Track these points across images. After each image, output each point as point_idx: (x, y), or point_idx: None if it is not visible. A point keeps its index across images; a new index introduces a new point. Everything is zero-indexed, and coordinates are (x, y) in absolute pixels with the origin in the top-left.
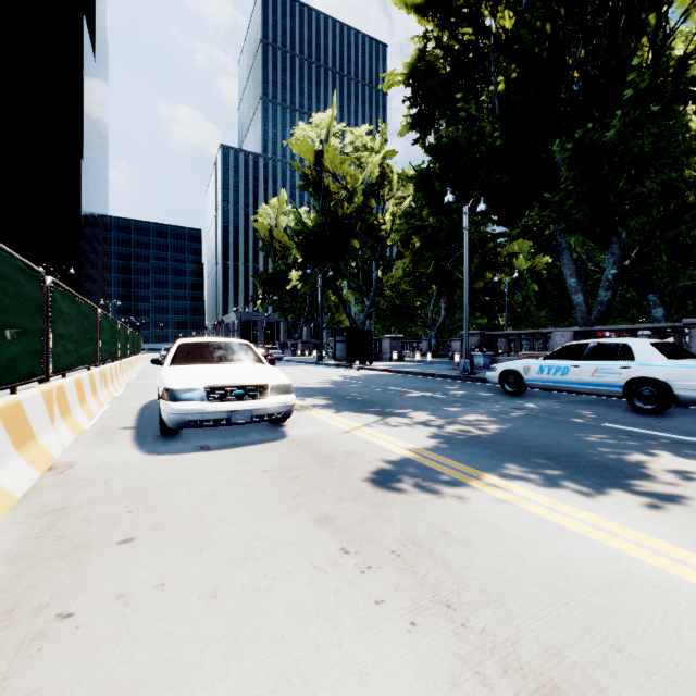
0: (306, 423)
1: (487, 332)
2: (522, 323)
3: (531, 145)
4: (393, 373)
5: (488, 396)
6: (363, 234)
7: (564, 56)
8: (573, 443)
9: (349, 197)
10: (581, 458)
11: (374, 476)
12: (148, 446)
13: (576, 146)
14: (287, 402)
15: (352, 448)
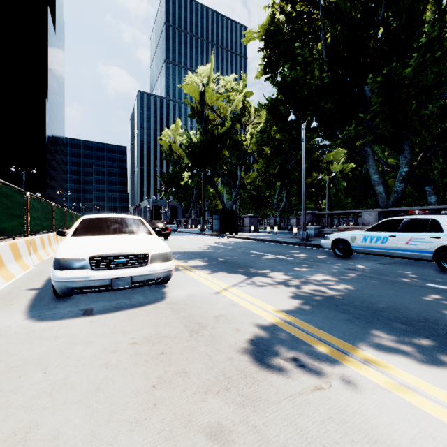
0: (184, 284)
1: (316, 212)
2: (336, 207)
3: (348, 82)
4: (252, 240)
5: (324, 258)
6: (231, 147)
7: (373, 17)
8: (415, 305)
9: (222, 122)
10: (434, 324)
11: (242, 351)
12: (37, 310)
13: (384, 78)
14: (165, 269)
15: (221, 312)
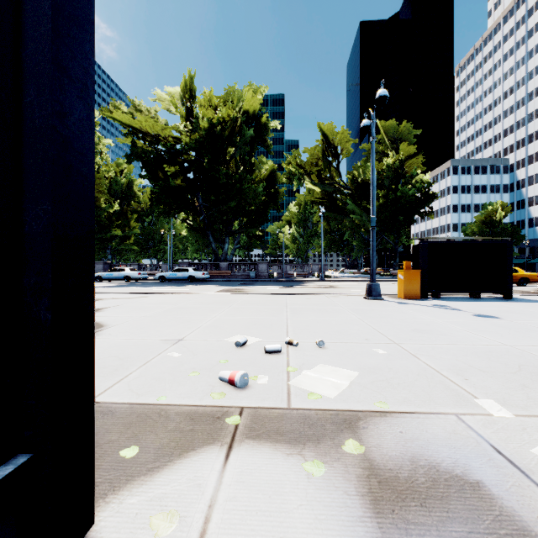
0: None
1: None
2: None
3: None
4: None
5: None
6: None
7: None
8: None
9: None
10: None
11: None
12: None
13: None
14: None
15: None
